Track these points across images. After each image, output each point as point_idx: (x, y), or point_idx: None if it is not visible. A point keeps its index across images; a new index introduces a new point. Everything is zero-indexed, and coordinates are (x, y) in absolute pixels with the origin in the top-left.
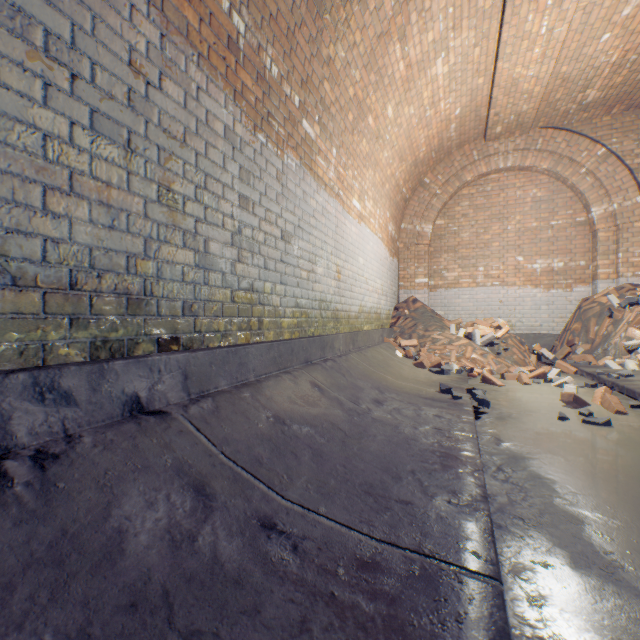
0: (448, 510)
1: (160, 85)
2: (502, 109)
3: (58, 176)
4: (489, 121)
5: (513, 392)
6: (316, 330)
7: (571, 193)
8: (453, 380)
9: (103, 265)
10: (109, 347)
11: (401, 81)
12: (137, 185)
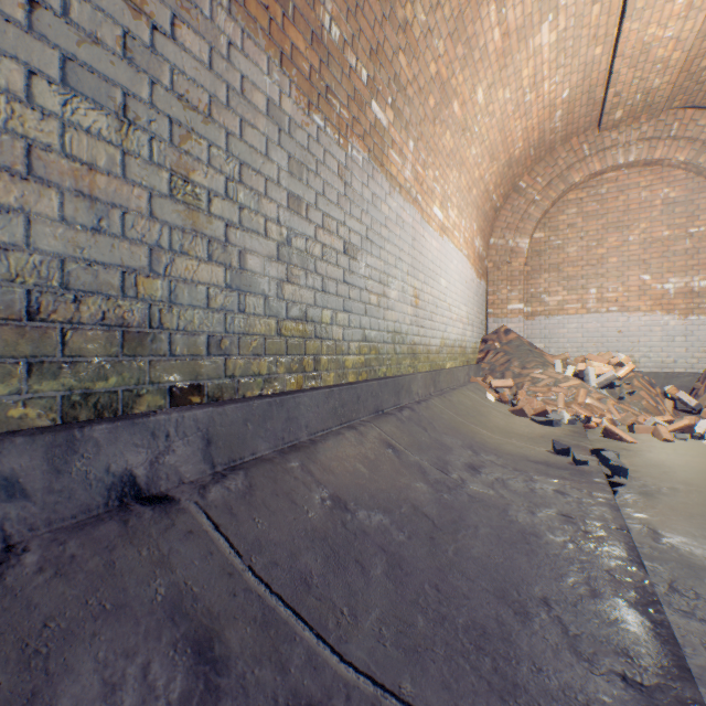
0: (628, 700)
1: (173, 33)
2: (625, 87)
3: (6, 149)
4: (606, 104)
5: (652, 452)
6: (388, 369)
7: None
8: (567, 434)
9: (83, 284)
10: (93, 403)
11: (495, 55)
12: (138, 171)
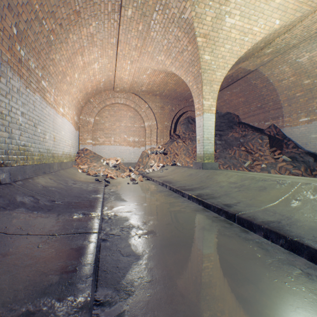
0: (95, 196)
1: (0, 79)
2: (119, 84)
3: None
4: (115, 86)
5: (119, 180)
6: (46, 161)
7: (140, 116)
8: (100, 178)
9: None
10: None
11: (81, 67)
12: None
